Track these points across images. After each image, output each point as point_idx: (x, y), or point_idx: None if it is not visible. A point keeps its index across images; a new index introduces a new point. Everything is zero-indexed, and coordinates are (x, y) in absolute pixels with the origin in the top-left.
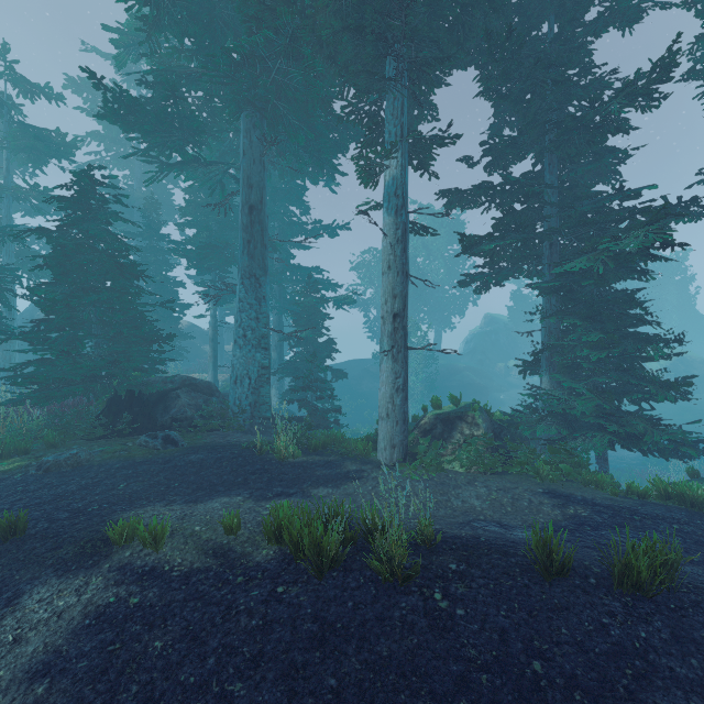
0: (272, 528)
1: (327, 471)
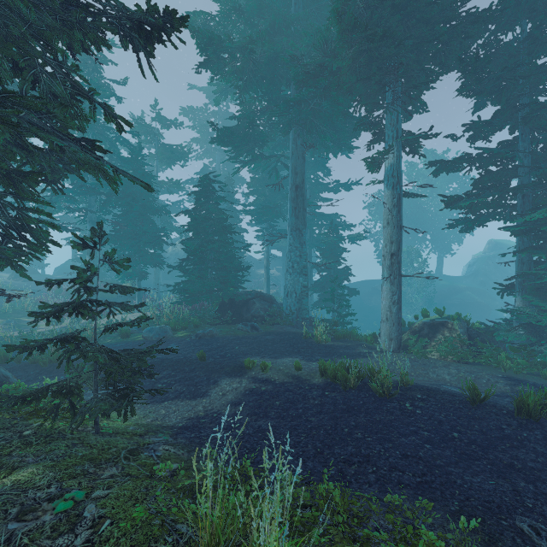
0: (320, 368)
1: (346, 351)
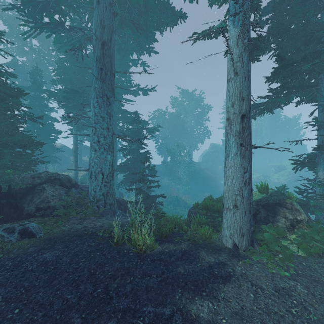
0: None
1: (188, 266)
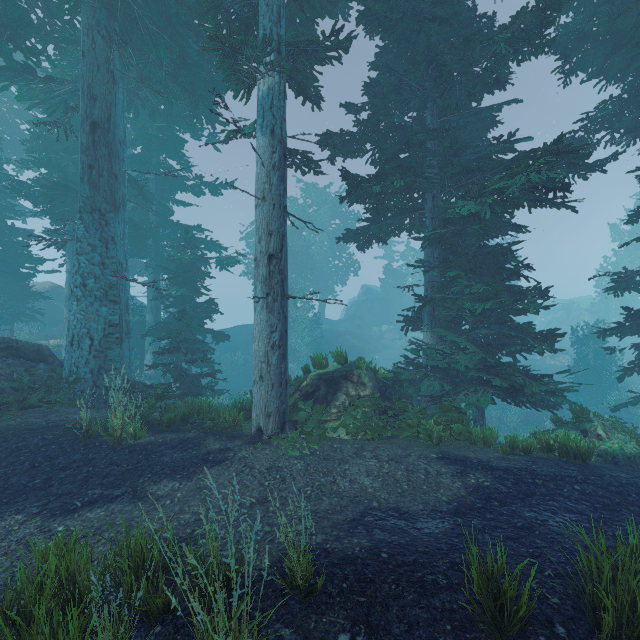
0: None
1: (179, 454)
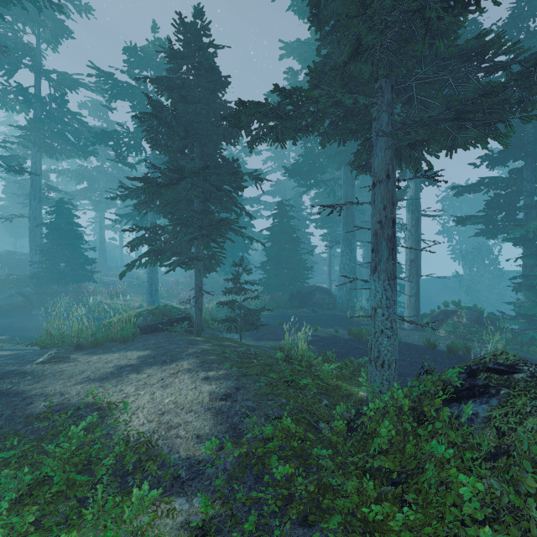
0: (348, 331)
1: None
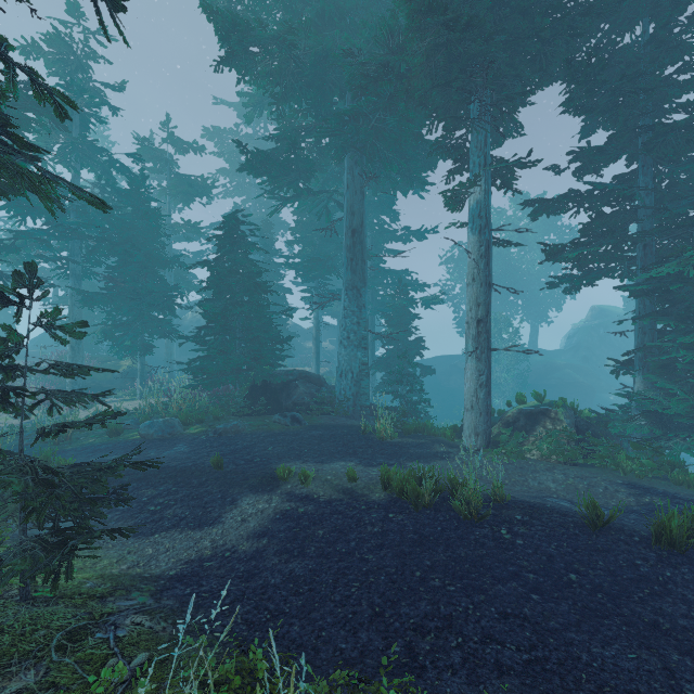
0: (382, 479)
1: (419, 450)
